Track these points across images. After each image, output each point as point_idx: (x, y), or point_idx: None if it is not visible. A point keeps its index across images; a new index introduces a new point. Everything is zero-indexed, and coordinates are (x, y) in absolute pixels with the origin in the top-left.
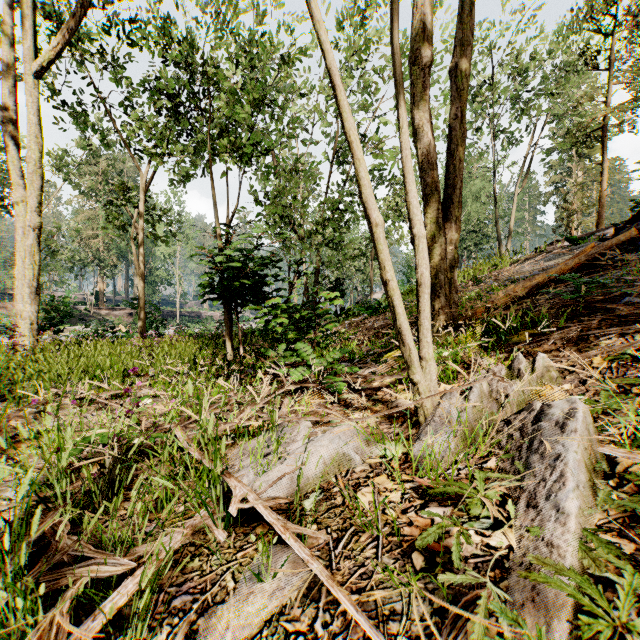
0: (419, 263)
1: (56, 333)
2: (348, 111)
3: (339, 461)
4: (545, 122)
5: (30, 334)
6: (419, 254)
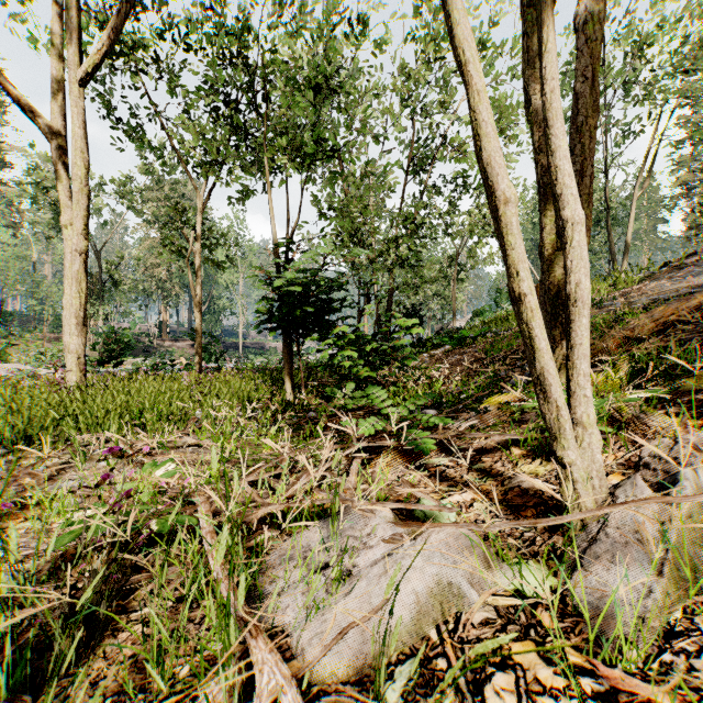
0: (570, 267)
1: (115, 366)
2: (455, 16)
3: (442, 597)
4: (674, 107)
5: (77, 369)
6: (571, 252)
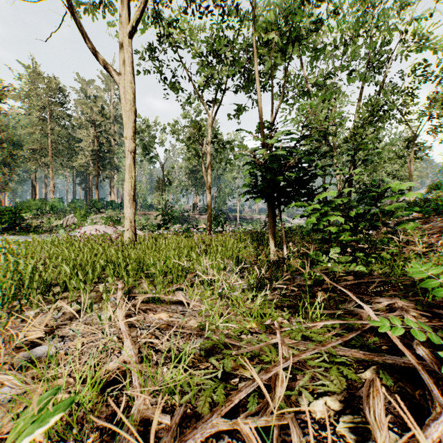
0: None
1: (166, 229)
2: None
3: None
4: None
5: (129, 229)
6: None
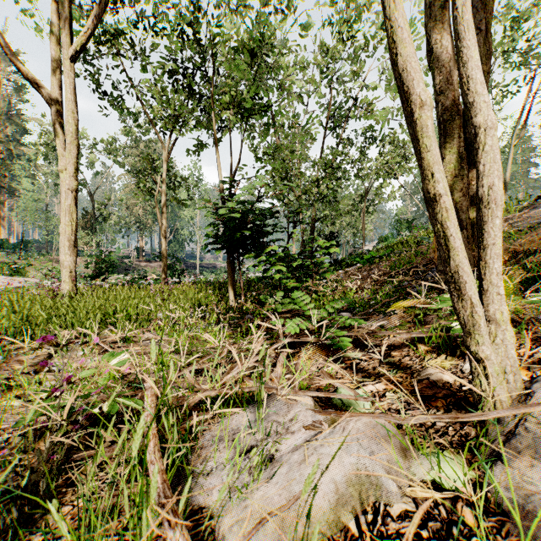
0: (483, 170)
1: (103, 280)
2: None
3: (360, 486)
4: None
5: (69, 280)
6: (484, 156)
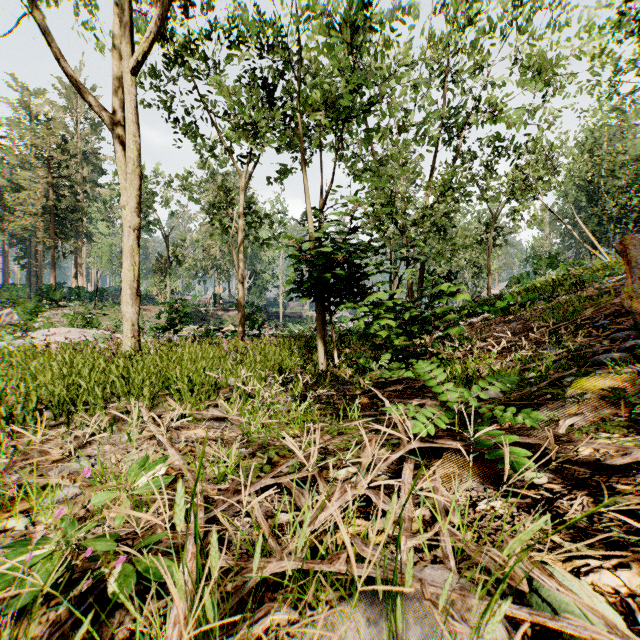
0: None
1: (175, 332)
2: None
3: None
4: None
5: (131, 335)
6: None
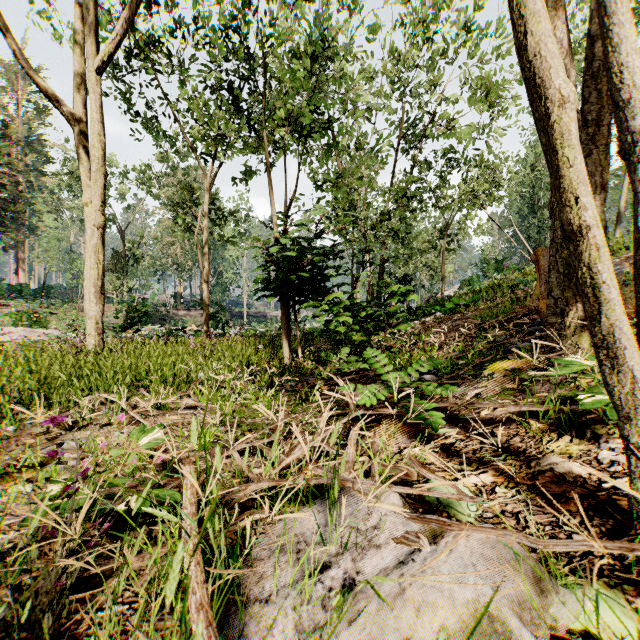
0: None
1: (135, 332)
2: None
3: (481, 636)
4: None
5: (95, 333)
6: None
